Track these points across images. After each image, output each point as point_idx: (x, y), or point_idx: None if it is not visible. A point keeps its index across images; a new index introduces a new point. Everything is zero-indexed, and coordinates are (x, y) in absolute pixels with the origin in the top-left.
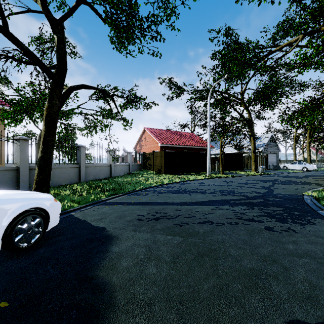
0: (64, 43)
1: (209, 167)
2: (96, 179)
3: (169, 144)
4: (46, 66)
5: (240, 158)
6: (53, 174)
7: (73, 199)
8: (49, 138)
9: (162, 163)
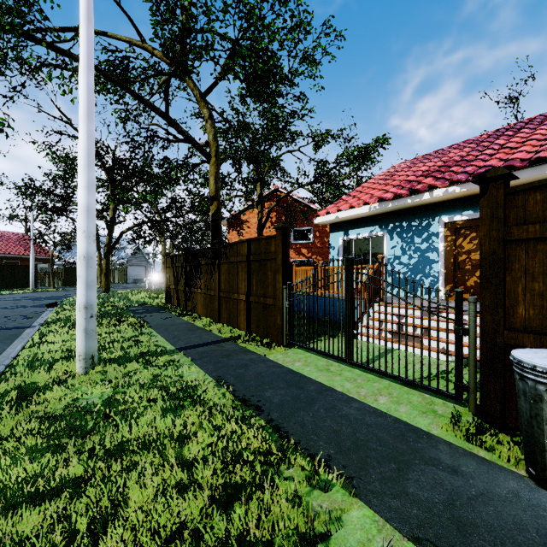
0: None
1: (33, 282)
2: None
3: None
4: None
5: None
6: None
7: None
8: None
9: None
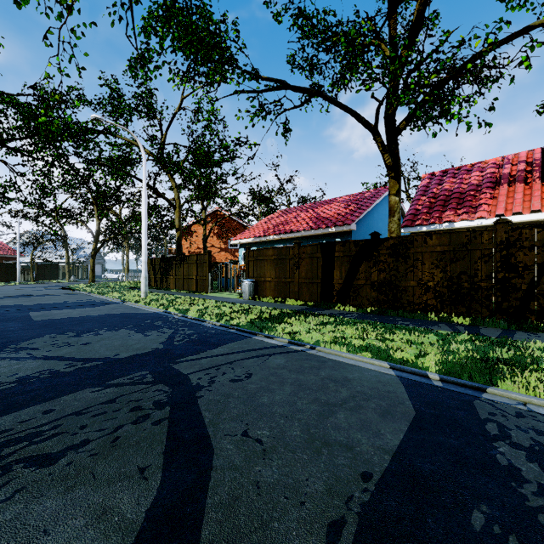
0: None
1: (19, 276)
2: None
3: None
4: None
5: (56, 269)
6: None
7: None
8: None
9: None
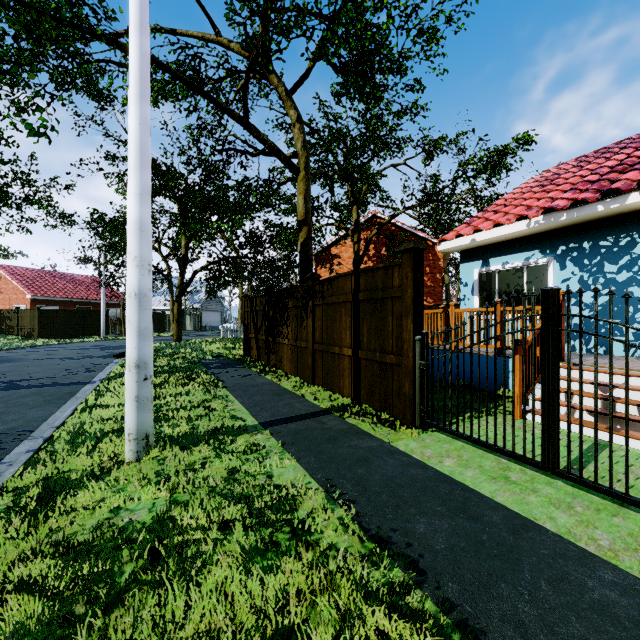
0: None
1: (104, 329)
2: None
3: (49, 296)
4: None
5: (161, 318)
6: None
7: None
8: None
9: (34, 324)
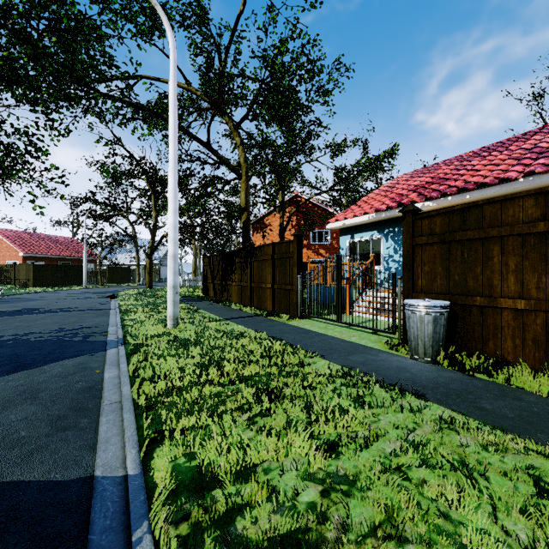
0: None
1: (85, 280)
2: None
3: (37, 253)
4: None
5: (128, 271)
6: None
7: None
8: None
9: (29, 276)
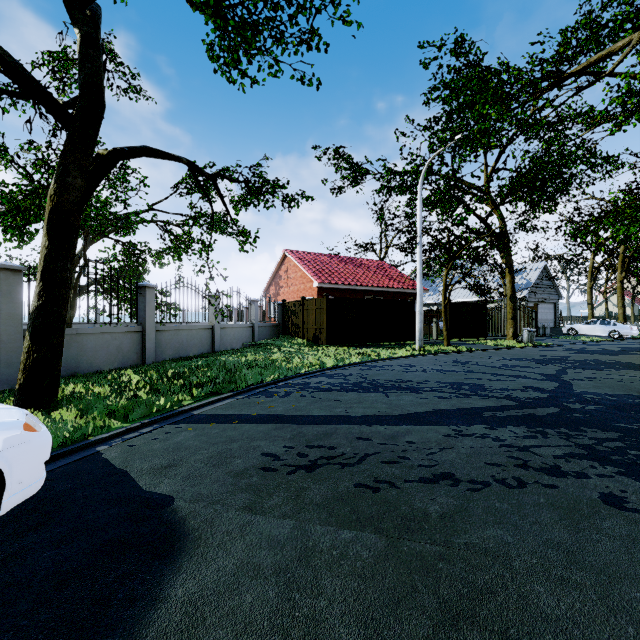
0: (96, 48)
1: (420, 332)
2: (180, 358)
3: (336, 283)
4: (54, 98)
5: (481, 313)
6: (83, 347)
7: (115, 408)
8: (58, 264)
9: (321, 322)
